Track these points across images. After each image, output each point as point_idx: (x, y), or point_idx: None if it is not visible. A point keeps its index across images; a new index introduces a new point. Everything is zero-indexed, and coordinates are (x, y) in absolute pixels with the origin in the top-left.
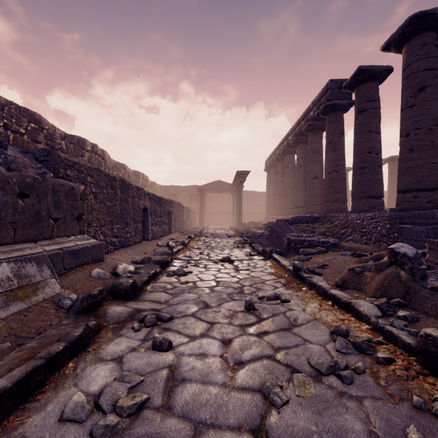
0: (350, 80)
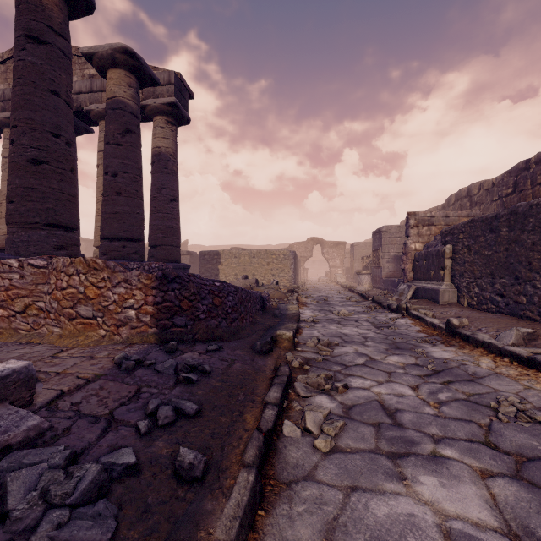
0: None
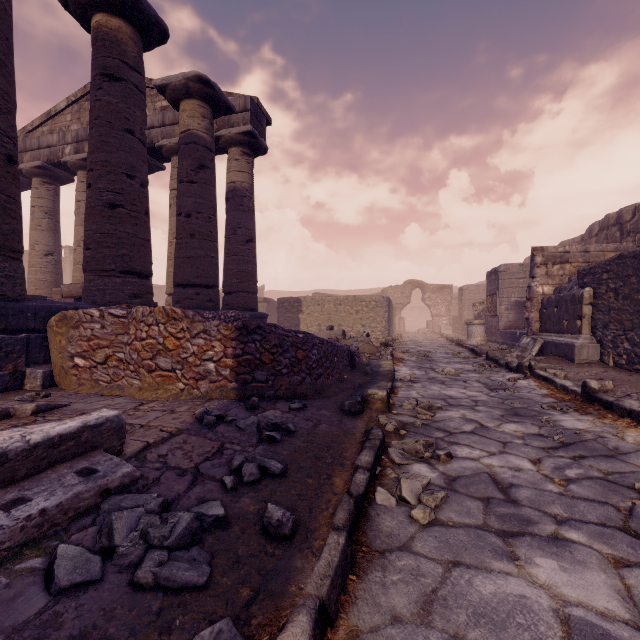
0: None
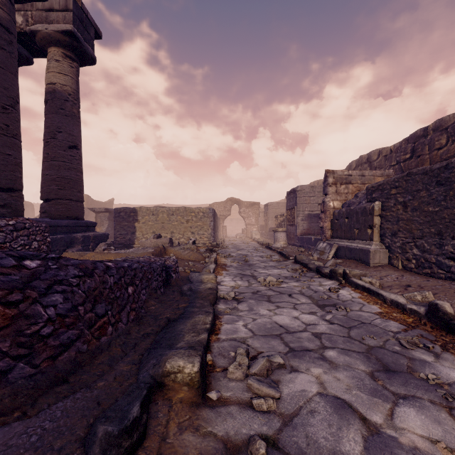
0: None
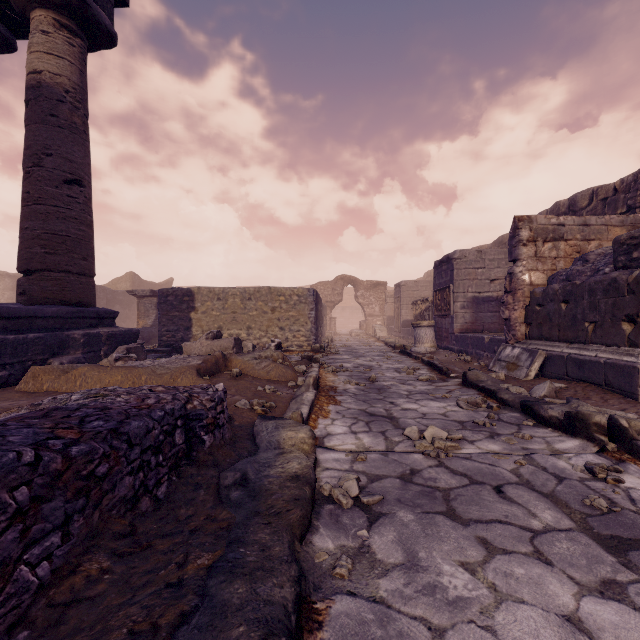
0: None
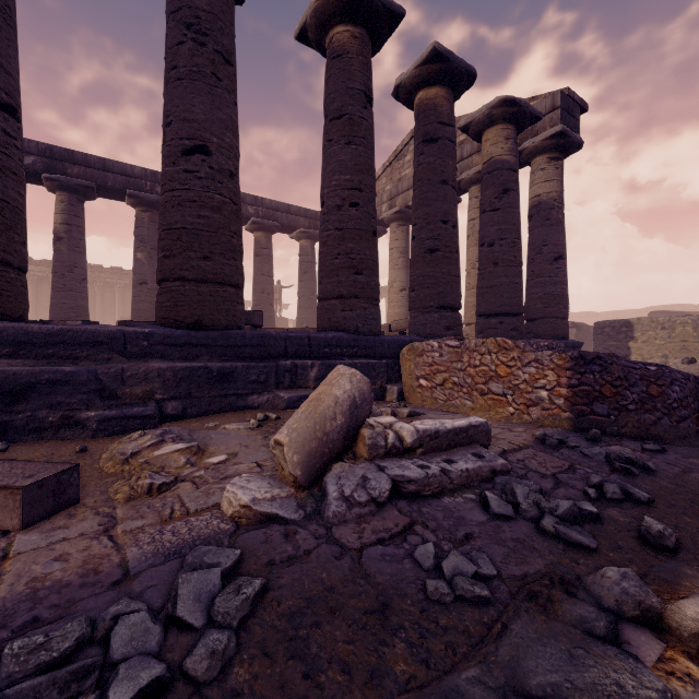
0: (380, 0)
